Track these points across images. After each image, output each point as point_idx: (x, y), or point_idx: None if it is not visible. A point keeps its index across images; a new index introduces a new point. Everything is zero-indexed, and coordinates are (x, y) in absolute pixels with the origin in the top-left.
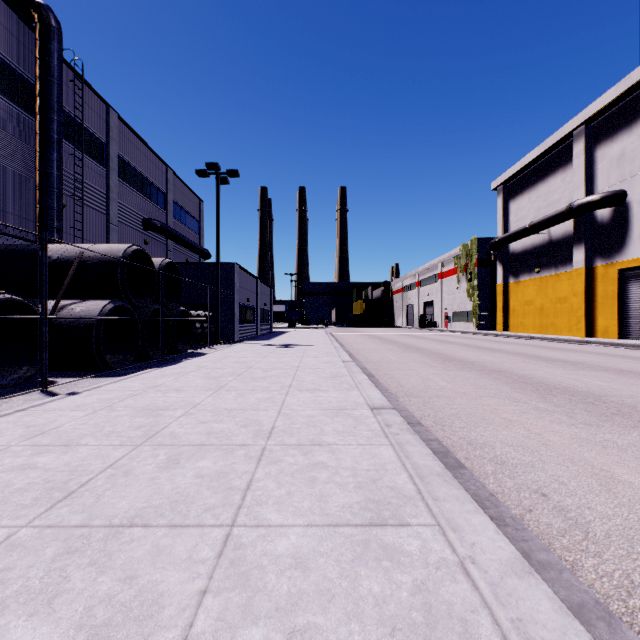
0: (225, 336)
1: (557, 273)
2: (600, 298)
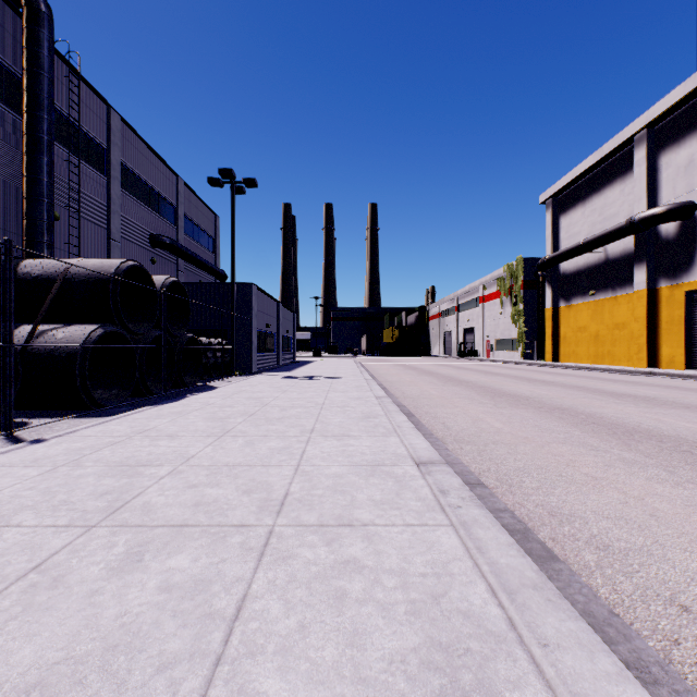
0: (241, 367)
1: (615, 296)
2: (665, 324)
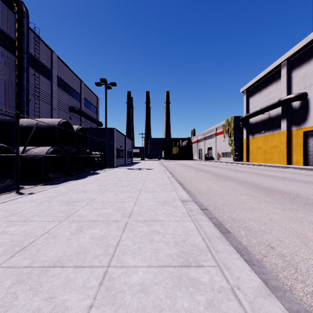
0: (109, 164)
1: (273, 133)
2: (294, 145)
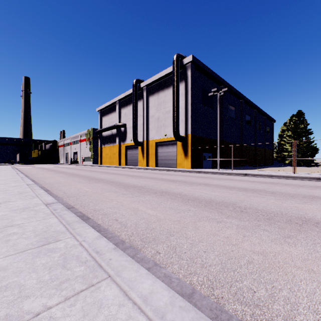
0: None
1: (114, 145)
2: (122, 154)
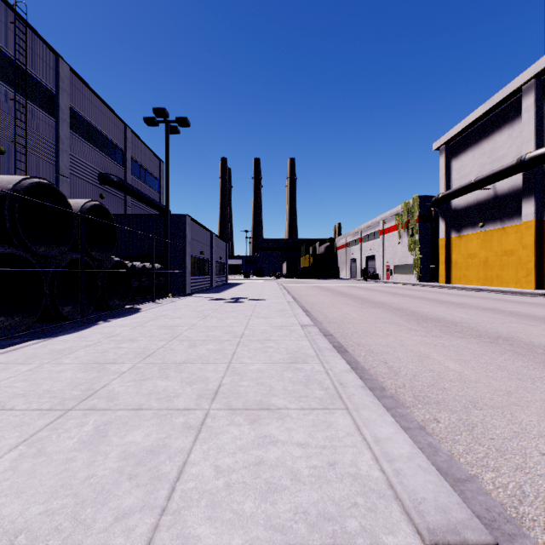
0: (176, 288)
1: (503, 227)
2: None
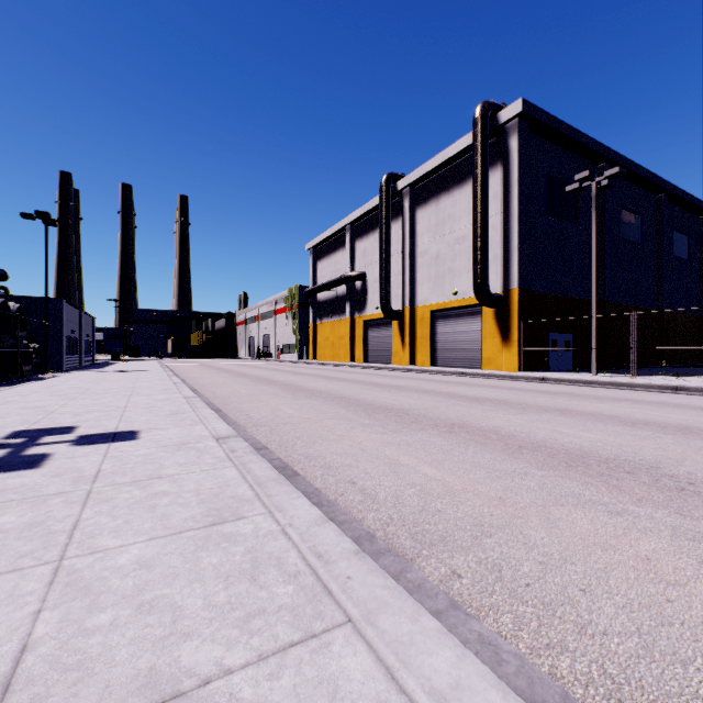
0: (52, 366)
1: (340, 319)
2: (357, 337)
